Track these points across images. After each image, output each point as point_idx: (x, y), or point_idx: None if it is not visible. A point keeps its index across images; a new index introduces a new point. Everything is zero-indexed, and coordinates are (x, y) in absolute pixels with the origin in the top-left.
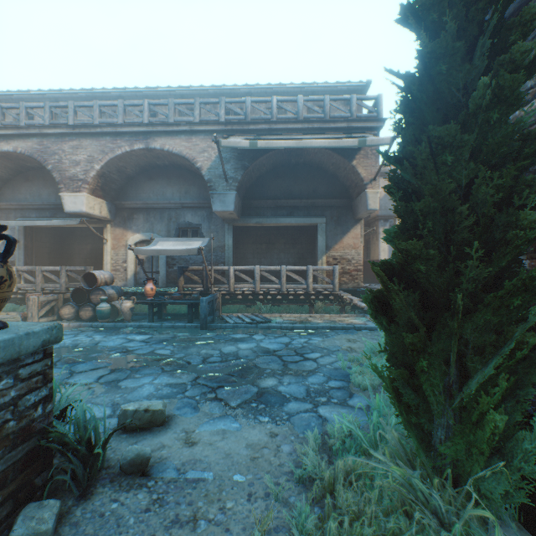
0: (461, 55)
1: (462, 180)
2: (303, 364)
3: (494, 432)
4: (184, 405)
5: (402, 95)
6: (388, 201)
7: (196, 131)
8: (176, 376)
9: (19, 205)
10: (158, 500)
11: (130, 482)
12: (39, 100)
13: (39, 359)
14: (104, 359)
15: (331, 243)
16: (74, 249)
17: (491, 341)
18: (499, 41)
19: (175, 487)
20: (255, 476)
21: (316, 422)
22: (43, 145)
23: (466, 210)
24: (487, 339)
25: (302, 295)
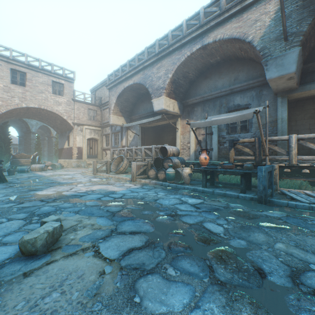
0: None
1: None
2: None
3: None
4: None
5: None
6: None
7: (246, 7)
8: None
9: (139, 116)
10: None
11: None
12: None
13: None
14: (149, 220)
15: None
16: (163, 140)
17: None
18: None
19: None
20: None
21: None
22: (144, 74)
23: None
24: None
25: None
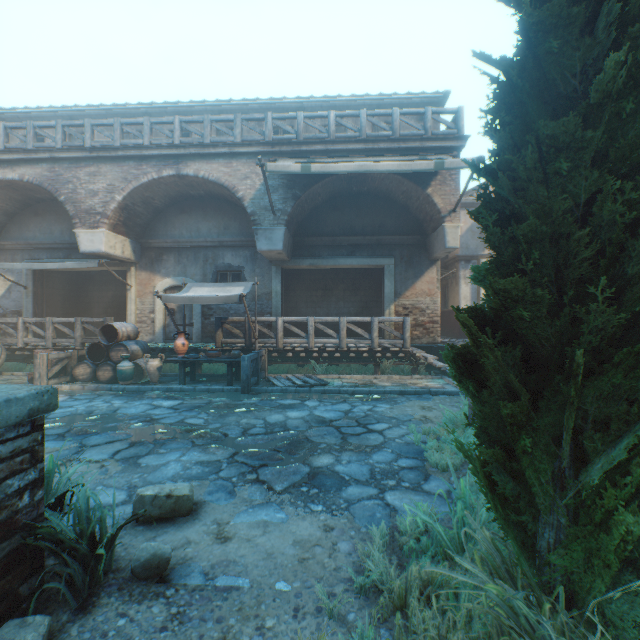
0: (579, 25)
1: (580, 195)
2: (366, 438)
3: (626, 538)
4: (217, 489)
5: (496, 88)
6: (470, 238)
7: (237, 154)
8: (209, 451)
9: (27, 244)
10: (178, 615)
11: (143, 591)
12: (51, 118)
13: (25, 433)
14: (122, 430)
15: (400, 289)
16: (92, 297)
17: (620, 413)
18: (631, 7)
19: (201, 598)
20: (304, 583)
21: (383, 512)
22: (54, 172)
23: (585, 236)
24: (614, 411)
25: (366, 352)
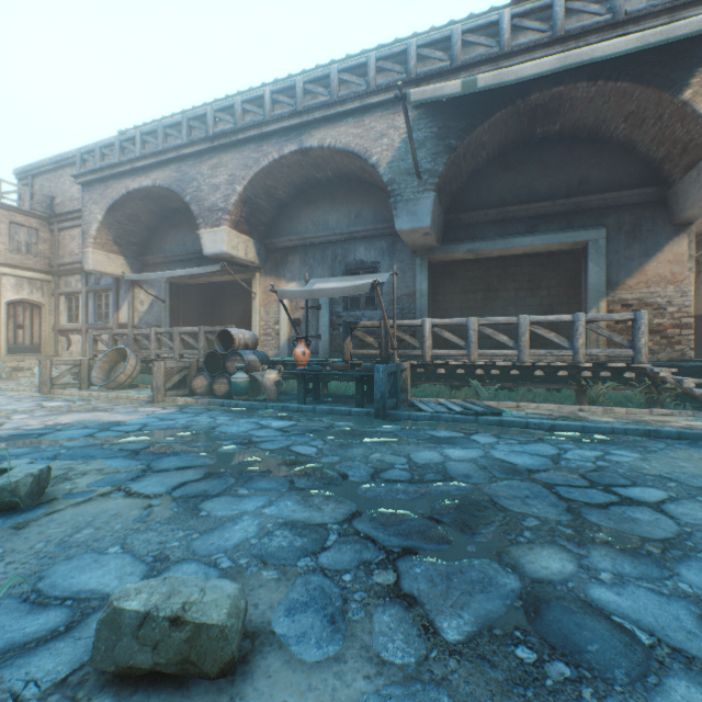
0: None
1: None
2: (628, 516)
3: None
4: (307, 600)
5: None
6: None
7: (369, 108)
8: (311, 503)
9: (165, 258)
10: None
11: None
12: None
13: None
14: (207, 452)
15: (617, 276)
16: (224, 313)
17: None
18: None
19: None
20: None
21: None
22: (181, 171)
23: None
24: None
25: (562, 369)
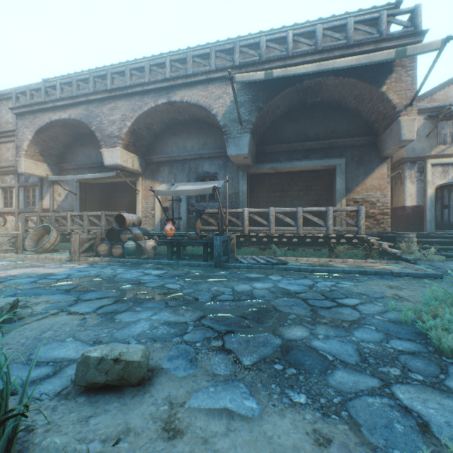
0: None
1: None
2: (339, 312)
3: None
4: (178, 354)
5: None
6: (416, 141)
7: (212, 80)
8: (178, 313)
9: (76, 165)
10: None
11: None
12: None
13: None
14: (114, 289)
15: (351, 185)
16: (117, 202)
17: None
18: None
19: None
20: None
21: (405, 424)
22: (88, 110)
23: None
24: None
25: (321, 238)
